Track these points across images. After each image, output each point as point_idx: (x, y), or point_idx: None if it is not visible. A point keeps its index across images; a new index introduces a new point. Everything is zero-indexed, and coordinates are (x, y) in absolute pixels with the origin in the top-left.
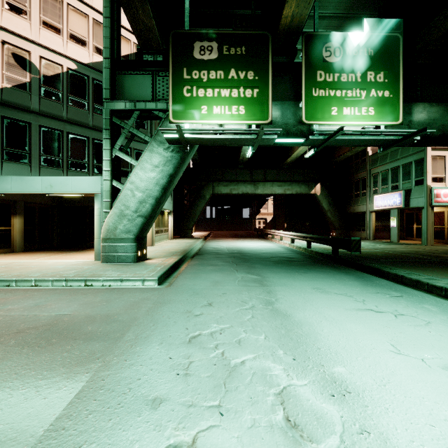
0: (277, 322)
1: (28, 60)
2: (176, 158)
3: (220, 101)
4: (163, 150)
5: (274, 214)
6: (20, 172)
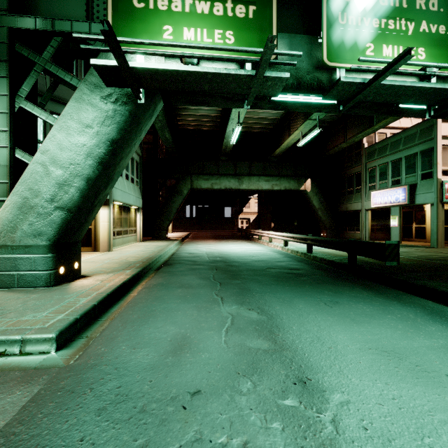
0: None
1: None
2: (122, 113)
3: (195, 20)
4: (99, 100)
5: (259, 213)
6: None
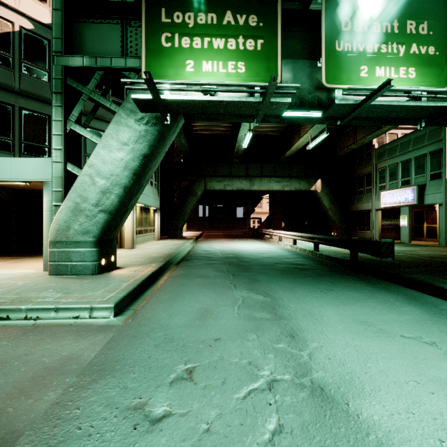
0: None
1: None
2: (152, 133)
3: (212, 54)
4: (134, 122)
5: (271, 213)
6: None
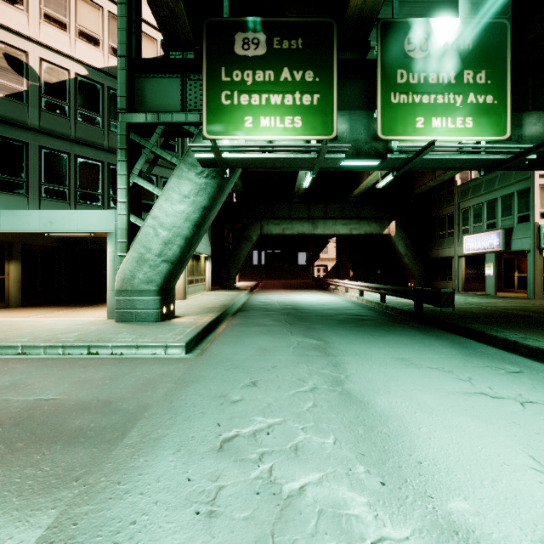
0: (351, 414)
1: (25, 63)
2: (212, 186)
3: (270, 110)
4: (195, 176)
5: (337, 260)
6: (14, 205)
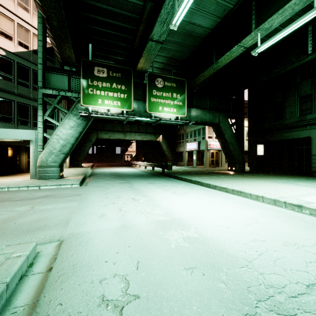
0: (133, 190)
1: None
2: (84, 123)
3: (108, 98)
4: (76, 119)
5: (137, 152)
6: None
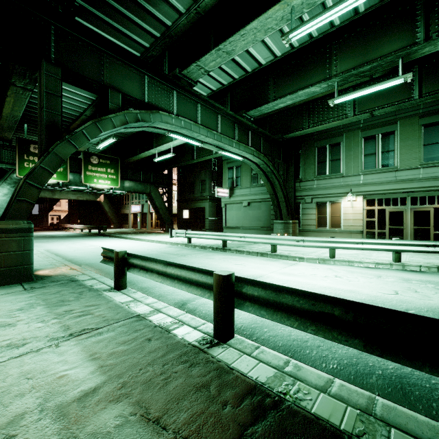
0: (72, 241)
1: None
2: None
3: None
4: (11, 187)
5: (69, 212)
6: None
